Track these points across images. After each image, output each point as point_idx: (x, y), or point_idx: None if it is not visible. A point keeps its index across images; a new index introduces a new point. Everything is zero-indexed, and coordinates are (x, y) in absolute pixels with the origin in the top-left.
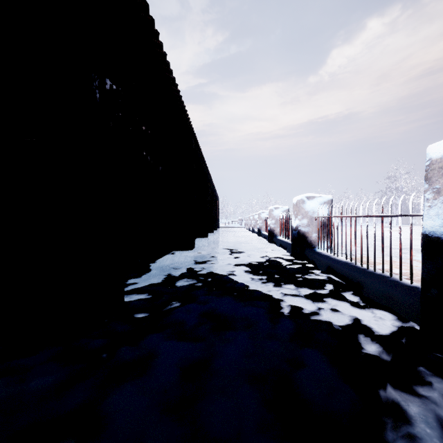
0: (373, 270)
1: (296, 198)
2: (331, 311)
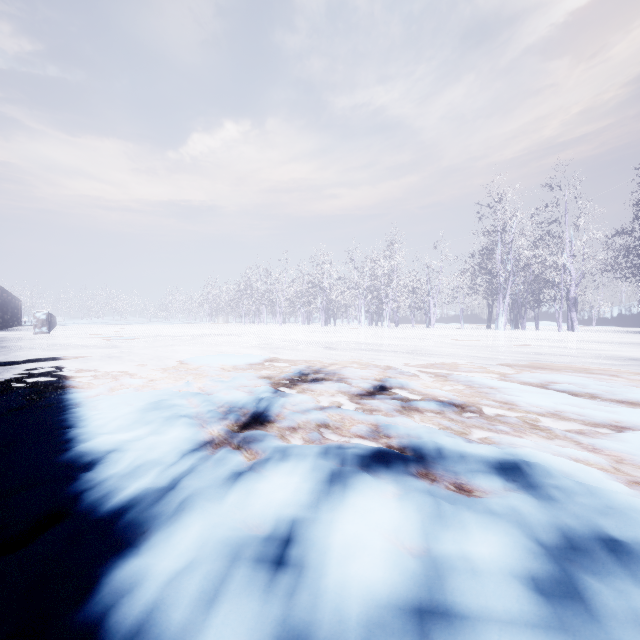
0: None
1: None
2: None
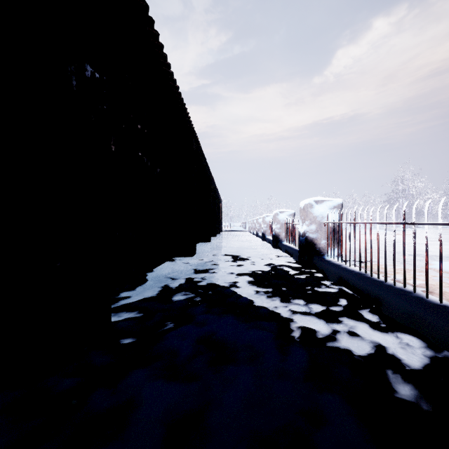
0: (391, 284)
1: (303, 202)
2: (349, 335)
